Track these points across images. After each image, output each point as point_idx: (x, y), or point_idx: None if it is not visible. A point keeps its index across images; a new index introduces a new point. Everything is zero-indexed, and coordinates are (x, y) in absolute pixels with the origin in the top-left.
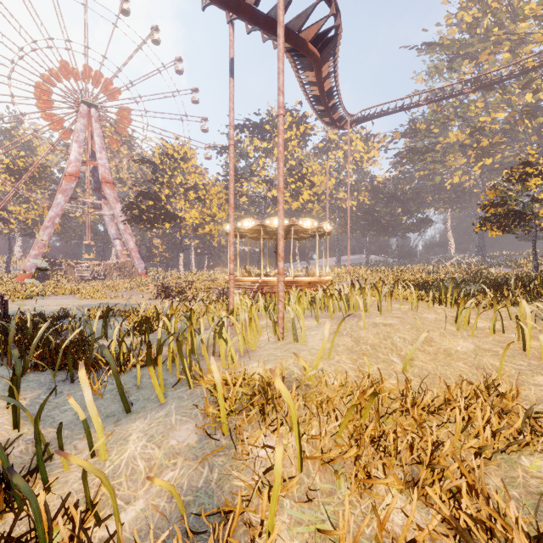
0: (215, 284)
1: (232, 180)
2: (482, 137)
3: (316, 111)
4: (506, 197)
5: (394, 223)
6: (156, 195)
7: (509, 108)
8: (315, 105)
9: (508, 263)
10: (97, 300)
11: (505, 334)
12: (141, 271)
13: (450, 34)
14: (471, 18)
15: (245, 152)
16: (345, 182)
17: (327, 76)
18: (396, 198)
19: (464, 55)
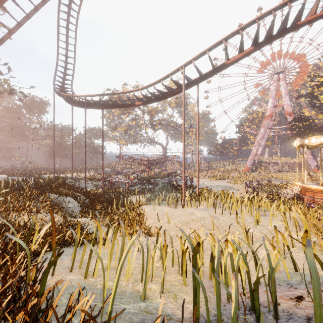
0: None
1: (197, 145)
2: None
3: None
4: None
5: None
6: (305, 117)
7: None
8: None
9: None
10: (230, 184)
11: None
12: (313, 168)
13: None
14: None
15: None
16: None
17: None
18: None
19: None
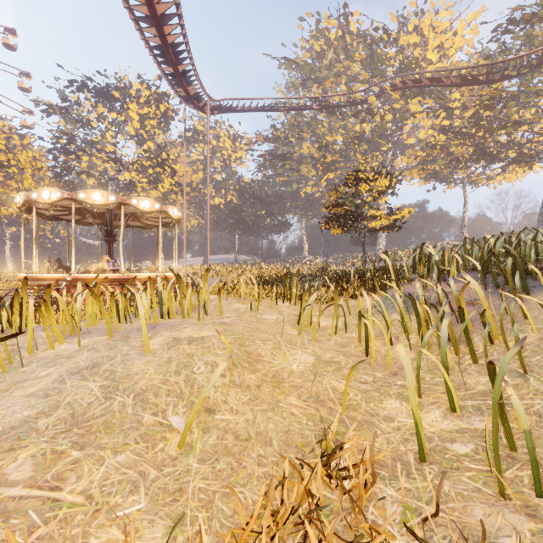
0: (9, 285)
1: None
2: (327, 153)
3: (164, 74)
4: (344, 198)
5: (259, 224)
6: None
7: (345, 132)
8: (161, 63)
9: (345, 262)
10: None
11: (346, 334)
12: None
13: (304, 57)
14: (319, 48)
15: (86, 119)
16: (213, 178)
17: (168, 18)
18: (261, 200)
19: (314, 79)
